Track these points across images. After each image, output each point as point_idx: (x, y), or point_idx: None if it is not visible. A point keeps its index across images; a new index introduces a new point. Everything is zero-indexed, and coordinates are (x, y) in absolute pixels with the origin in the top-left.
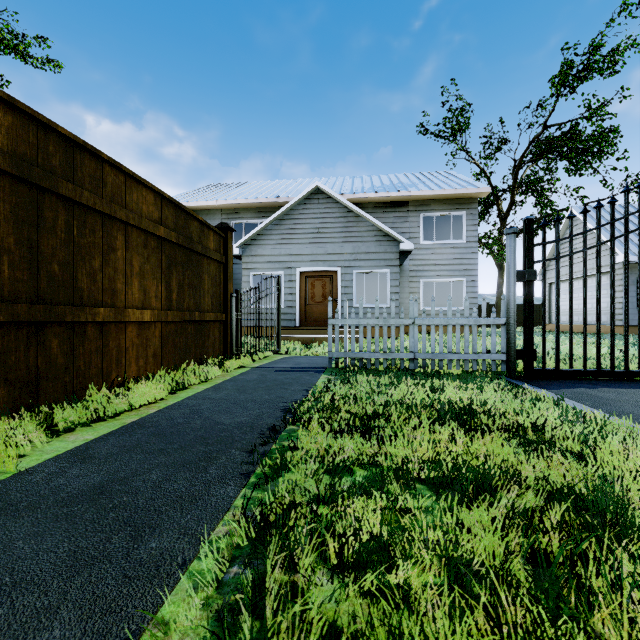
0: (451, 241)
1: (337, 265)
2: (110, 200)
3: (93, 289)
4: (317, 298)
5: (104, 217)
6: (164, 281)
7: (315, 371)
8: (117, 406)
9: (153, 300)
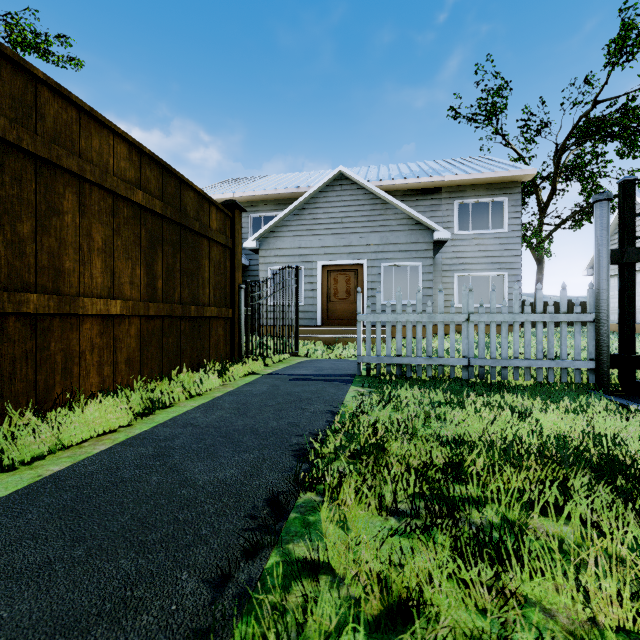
0: (490, 230)
1: (362, 258)
2: (51, 140)
3: (19, 266)
4: (340, 294)
5: (40, 163)
6: (144, 263)
7: (341, 380)
8: (30, 447)
9: (126, 287)
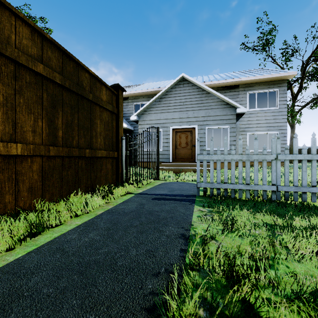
0: (268, 108)
1: (195, 124)
2: None
3: None
4: (182, 145)
5: None
6: (46, 118)
7: (187, 200)
8: None
9: (29, 134)
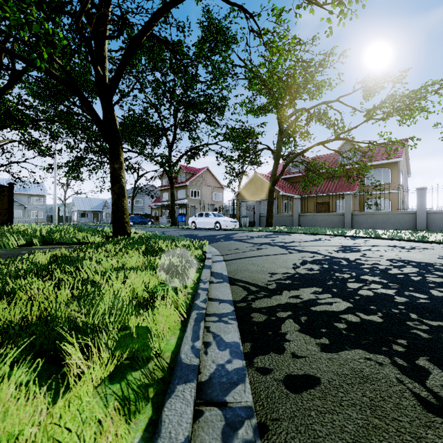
0: (39, 204)
1: None
2: None
3: None
4: None
5: None
6: None
7: None
8: None
9: None
